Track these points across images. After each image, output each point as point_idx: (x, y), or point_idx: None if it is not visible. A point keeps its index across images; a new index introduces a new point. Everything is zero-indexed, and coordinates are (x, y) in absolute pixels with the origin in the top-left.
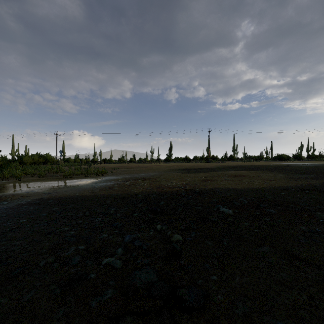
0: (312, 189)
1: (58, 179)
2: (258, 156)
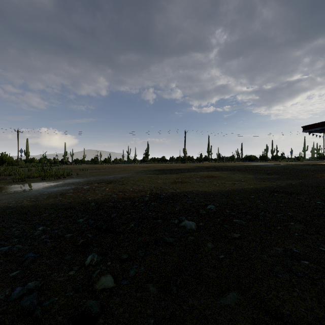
0: (279, 190)
1: (6, 183)
2: (230, 157)
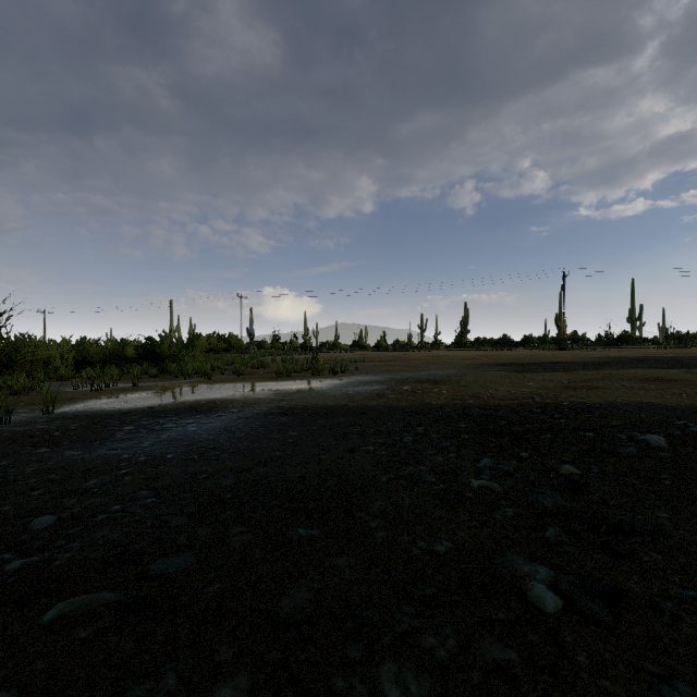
0: None
1: (269, 379)
2: None
